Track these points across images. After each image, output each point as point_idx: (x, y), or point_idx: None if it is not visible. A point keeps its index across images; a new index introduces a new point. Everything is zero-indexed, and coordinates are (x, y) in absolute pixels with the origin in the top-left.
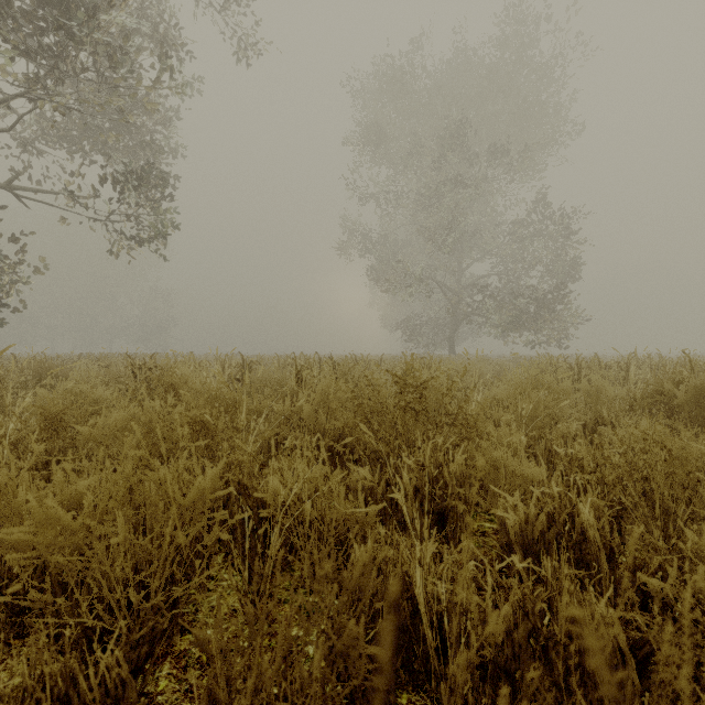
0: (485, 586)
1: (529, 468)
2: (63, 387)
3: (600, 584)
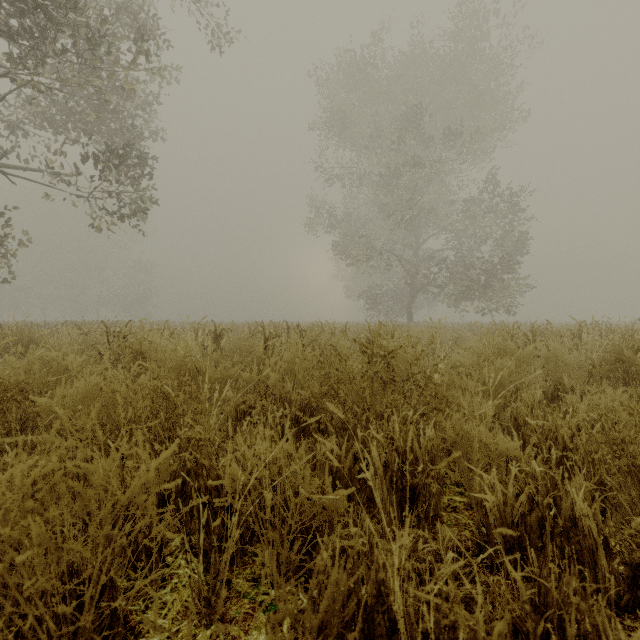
0: (465, 580)
1: (503, 443)
2: (33, 355)
3: (597, 582)
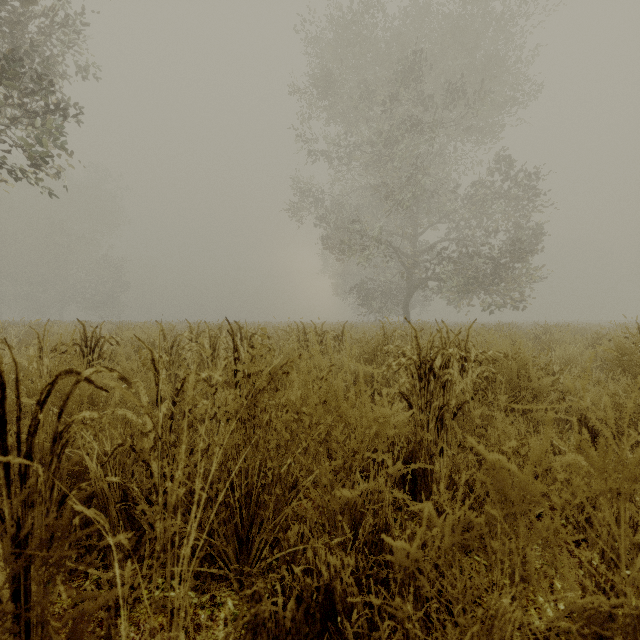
0: None
1: None
2: None
3: None
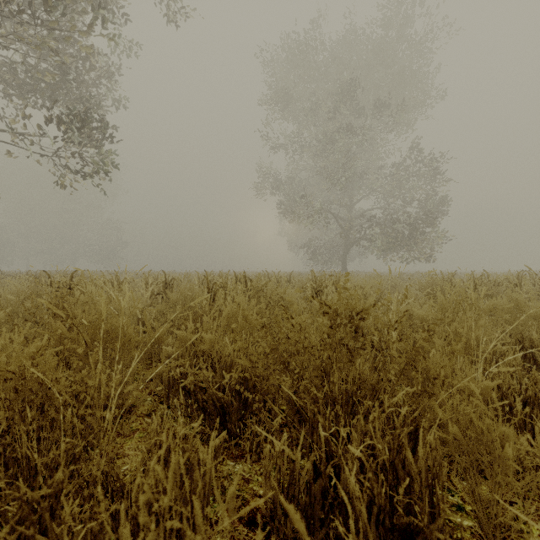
0: None
1: None
2: None
3: None
